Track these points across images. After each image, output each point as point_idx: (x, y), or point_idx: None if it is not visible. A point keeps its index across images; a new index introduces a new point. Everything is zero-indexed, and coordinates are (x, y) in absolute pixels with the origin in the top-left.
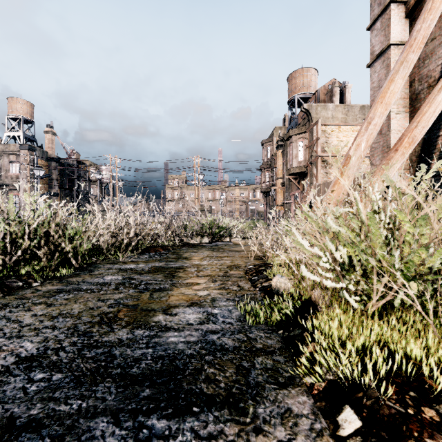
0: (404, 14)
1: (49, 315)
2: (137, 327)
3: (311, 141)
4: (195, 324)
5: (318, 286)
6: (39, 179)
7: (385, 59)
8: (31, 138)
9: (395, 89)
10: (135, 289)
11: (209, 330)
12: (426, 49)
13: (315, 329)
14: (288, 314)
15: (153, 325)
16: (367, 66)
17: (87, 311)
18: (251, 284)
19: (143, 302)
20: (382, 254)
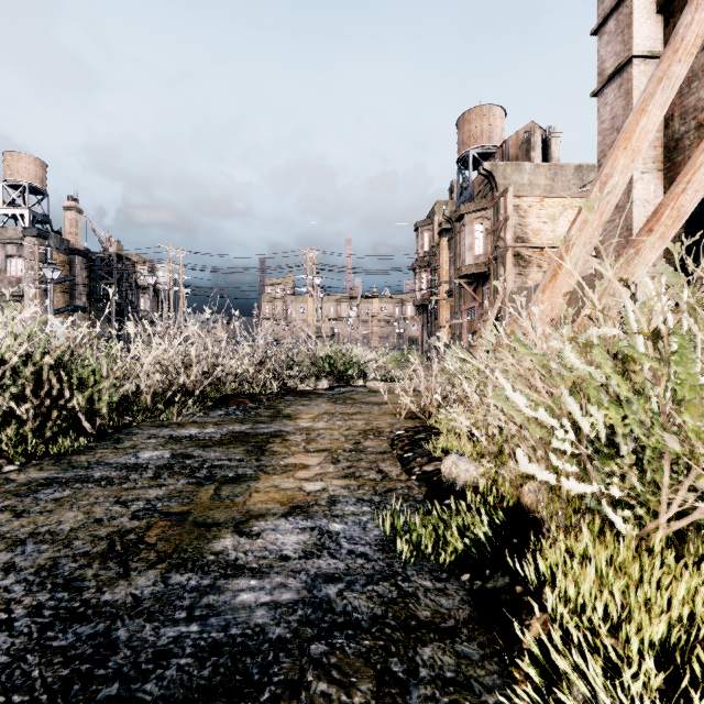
0: (655, 7)
1: (10, 538)
2: (178, 566)
3: (495, 223)
4: (295, 559)
5: (532, 478)
6: (51, 284)
7: (624, 82)
8: (42, 218)
9: (648, 125)
10: (189, 477)
11: (322, 573)
12: (694, 63)
13: (548, 590)
14: (478, 537)
15: (211, 561)
16: (593, 95)
17: (87, 528)
18: (402, 466)
19: (199, 507)
20: (697, 427)
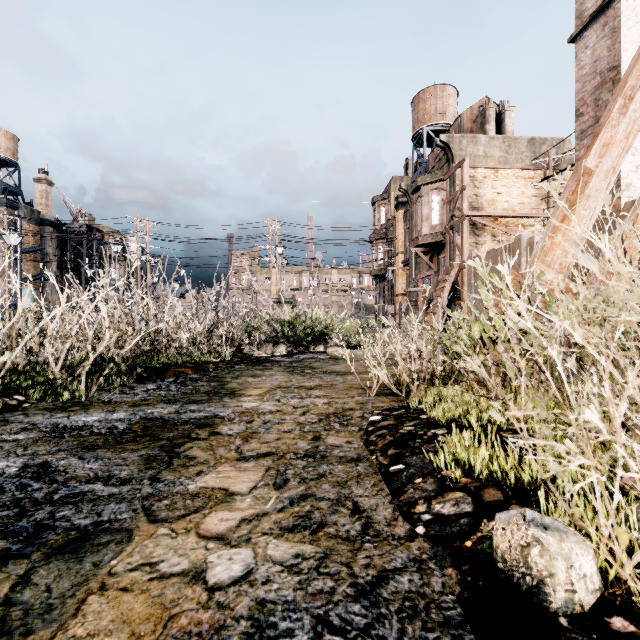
0: None
1: None
2: None
3: (451, 194)
4: None
5: None
6: (12, 251)
7: (609, 20)
8: (13, 189)
9: None
10: None
11: None
12: None
13: None
14: None
15: None
16: (570, 40)
17: None
18: (393, 496)
19: None
20: None
